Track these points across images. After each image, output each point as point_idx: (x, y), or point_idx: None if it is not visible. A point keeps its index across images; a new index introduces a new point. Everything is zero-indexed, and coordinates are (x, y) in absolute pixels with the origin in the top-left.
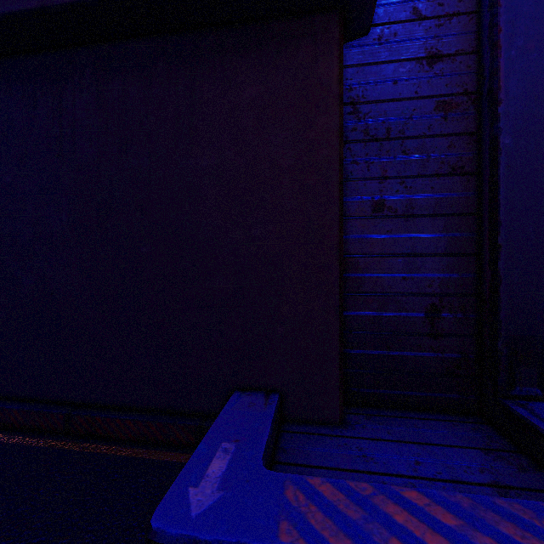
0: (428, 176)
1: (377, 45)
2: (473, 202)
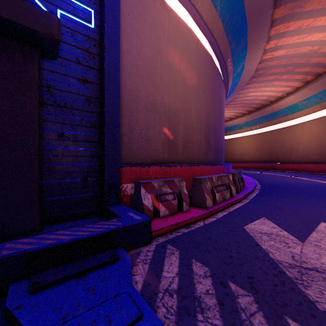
0: (83, 126)
1: (61, 66)
2: (99, 138)
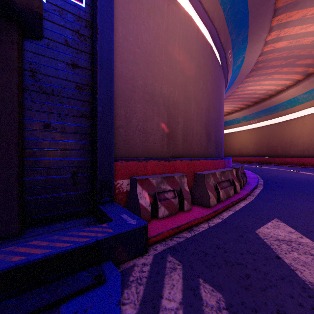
0: (72, 116)
1: (47, 48)
2: (91, 129)
